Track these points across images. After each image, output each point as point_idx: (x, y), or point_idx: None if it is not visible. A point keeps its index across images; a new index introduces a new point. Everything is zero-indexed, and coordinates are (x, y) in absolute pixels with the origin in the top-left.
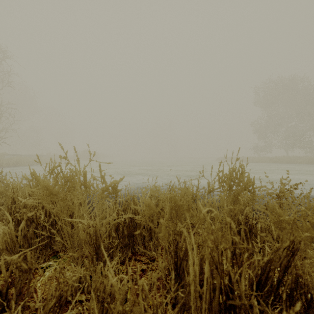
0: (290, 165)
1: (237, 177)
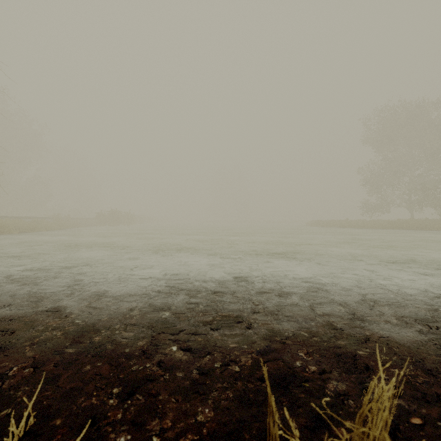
0: (425, 232)
1: None
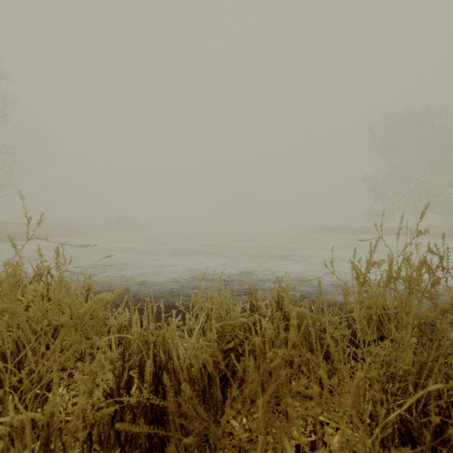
0: (425, 238)
1: (412, 276)
